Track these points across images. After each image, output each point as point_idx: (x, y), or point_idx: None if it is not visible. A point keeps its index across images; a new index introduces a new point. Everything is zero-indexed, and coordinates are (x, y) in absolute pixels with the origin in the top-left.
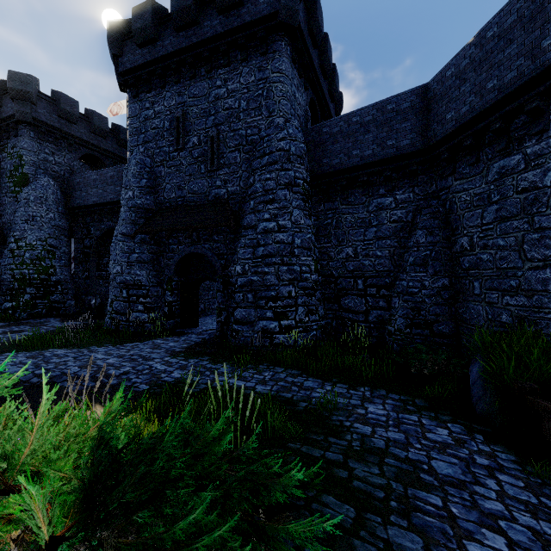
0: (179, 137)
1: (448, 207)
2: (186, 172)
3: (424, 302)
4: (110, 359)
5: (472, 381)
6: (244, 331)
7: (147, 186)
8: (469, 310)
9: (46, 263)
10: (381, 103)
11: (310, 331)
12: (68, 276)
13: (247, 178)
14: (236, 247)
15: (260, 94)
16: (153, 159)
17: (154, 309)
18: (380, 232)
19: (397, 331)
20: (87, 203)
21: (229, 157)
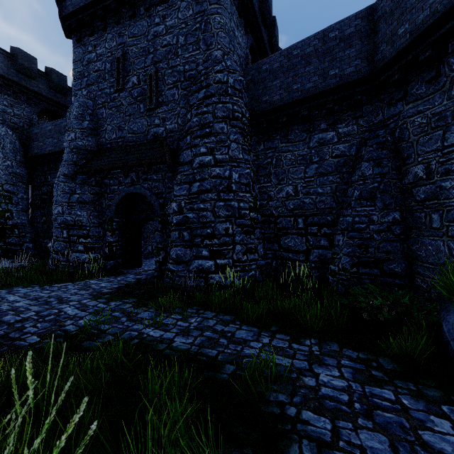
0: (119, 77)
1: (398, 135)
2: (126, 112)
3: (373, 238)
4: (21, 302)
5: (449, 333)
6: (179, 271)
7: (89, 128)
8: (425, 246)
9: (2, 208)
10: (323, 32)
11: (248, 270)
12: (26, 221)
13: (185, 115)
14: (173, 185)
15: (198, 27)
16: (95, 102)
17: (95, 249)
18: (321, 168)
19: (341, 270)
20: (43, 152)
21: (167, 94)
